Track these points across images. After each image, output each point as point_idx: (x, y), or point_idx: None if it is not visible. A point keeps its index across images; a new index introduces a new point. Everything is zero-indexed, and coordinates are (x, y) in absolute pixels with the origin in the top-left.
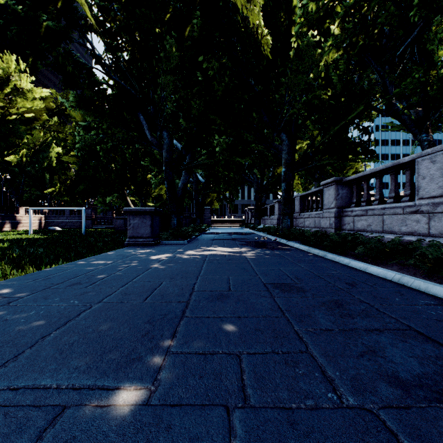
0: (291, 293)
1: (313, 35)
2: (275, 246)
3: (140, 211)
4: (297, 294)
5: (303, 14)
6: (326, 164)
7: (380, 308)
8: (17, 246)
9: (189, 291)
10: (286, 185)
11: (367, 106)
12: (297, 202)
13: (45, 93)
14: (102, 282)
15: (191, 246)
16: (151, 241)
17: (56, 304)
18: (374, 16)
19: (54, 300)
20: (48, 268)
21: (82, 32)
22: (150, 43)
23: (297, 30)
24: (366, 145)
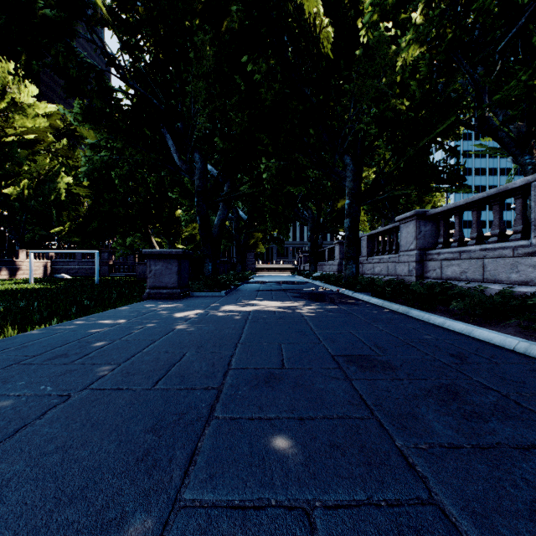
0: (374, 373)
1: (386, 30)
2: (338, 298)
3: (164, 254)
4: (384, 374)
5: (372, 4)
6: (401, 195)
7: (520, 400)
8: (9, 298)
9: (223, 368)
10: (350, 221)
11: (455, 121)
12: (364, 243)
13: (50, 109)
14: (99, 352)
15: (229, 299)
16: (178, 293)
17: (16, 392)
18: (466, 2)
19: (16, 384)
20: (30, 331)
21: (91, 25)
22: (178, 41)
23: (368, 18)
24: (453, 170)
